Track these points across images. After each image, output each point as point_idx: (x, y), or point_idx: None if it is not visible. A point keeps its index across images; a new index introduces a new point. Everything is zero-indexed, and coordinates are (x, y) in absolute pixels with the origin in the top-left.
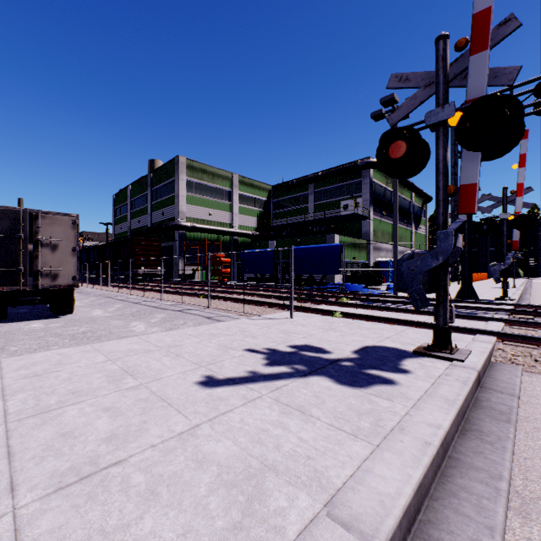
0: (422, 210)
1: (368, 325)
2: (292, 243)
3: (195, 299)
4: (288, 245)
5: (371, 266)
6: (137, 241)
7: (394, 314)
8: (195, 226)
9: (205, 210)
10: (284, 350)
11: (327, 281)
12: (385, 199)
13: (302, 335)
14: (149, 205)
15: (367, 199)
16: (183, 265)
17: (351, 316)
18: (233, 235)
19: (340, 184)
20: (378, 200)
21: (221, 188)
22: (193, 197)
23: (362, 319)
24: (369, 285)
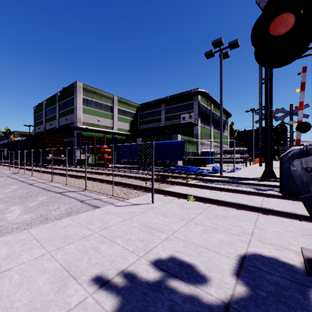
0: (226, 122)
1: (221, 211)
2: (151, 139)
3: (78, 181)
4: (149, 141)
5: (199, 154)
6: (46, 137)
7: (232, 194)
8: (88, 127)
9: (95, 118)
10: (146, 276)
11: (173, 164)
12: (206, 114)
13: (165, 233)
14: (57, 114)
15: (196, 114)
16: (79, 153)
17: (202, 200)
18: (114, 134)
19: (180, 104)
20: (202, 115)
21: (106, 104)
22: (87, 109)
23: (212, 203)
24: (199, 166)
